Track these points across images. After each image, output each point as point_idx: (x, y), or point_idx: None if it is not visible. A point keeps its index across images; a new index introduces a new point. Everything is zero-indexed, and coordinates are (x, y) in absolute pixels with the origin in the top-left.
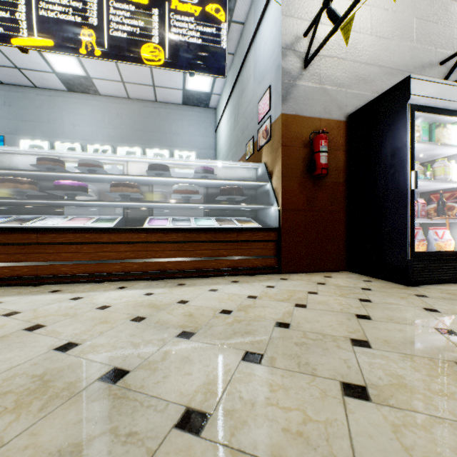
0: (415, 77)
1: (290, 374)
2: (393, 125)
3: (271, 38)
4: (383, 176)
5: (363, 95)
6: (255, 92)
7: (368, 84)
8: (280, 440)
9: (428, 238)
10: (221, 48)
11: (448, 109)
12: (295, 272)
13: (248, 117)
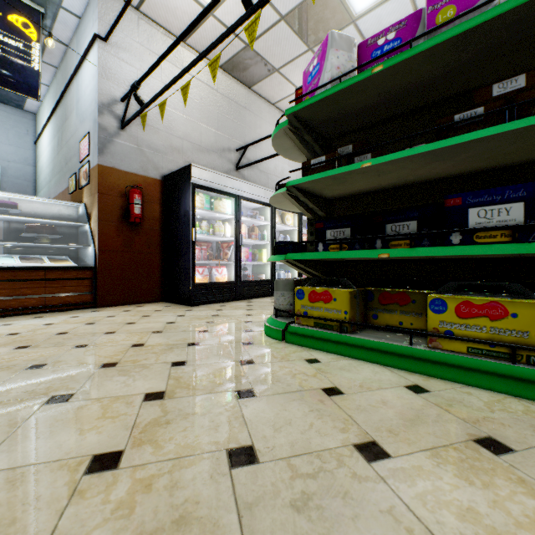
0: (196, 165)
1: (46, 348)
2: (185, 194)
3: (91, 89)
4: (181, 229)
5: (177, 162)
6: (78, 128)
7: (181, 154)
8: (20, 362)
9: (212, 273)
10: (31, 68)
11: (219, 190)
12: (112, 305)
13: (71, 149)
